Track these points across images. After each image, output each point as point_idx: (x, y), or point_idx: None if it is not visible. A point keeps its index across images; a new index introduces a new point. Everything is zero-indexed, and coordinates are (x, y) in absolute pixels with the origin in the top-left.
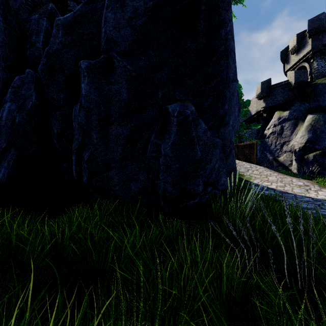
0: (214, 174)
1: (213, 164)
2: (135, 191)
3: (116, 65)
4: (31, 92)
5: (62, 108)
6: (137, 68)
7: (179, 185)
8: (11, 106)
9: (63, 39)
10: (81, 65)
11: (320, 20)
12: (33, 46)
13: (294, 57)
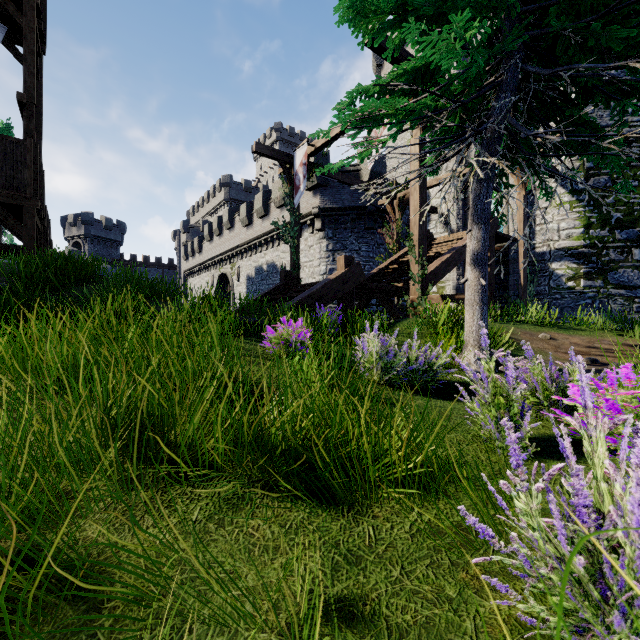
0: None
1: None
2: None
3: None
4: None
5: None
6: None
7: None
8: None
9: None
10: None
11: (90, 217)
12: None
13: (73, 230)
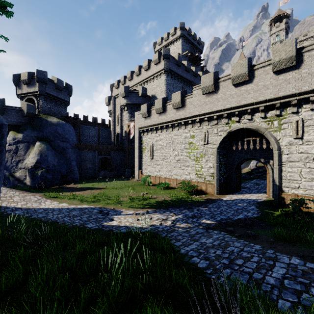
0: None
1: None
2: None
3: None
4: None
5: None
6: None
7: None
8: None
9: None
10: None
11: (44, 75)
12: None
13: (25, 87)
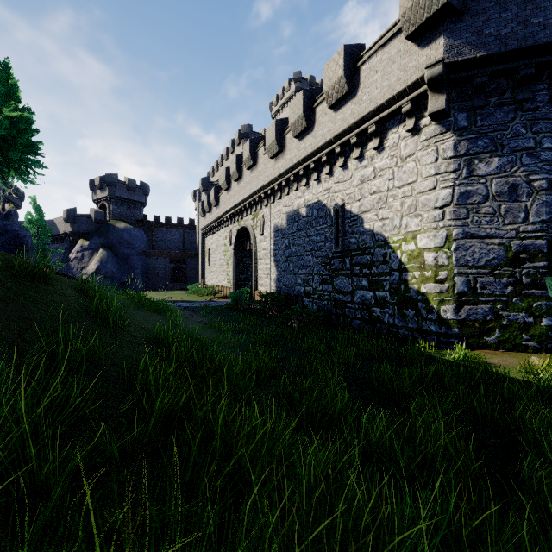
0: None
1: None
2: None
3: None
4: None
5: None
6: None
7: None
8: None
9: None
10: None
11: (113, 178)
12: None
13: (99, 192)
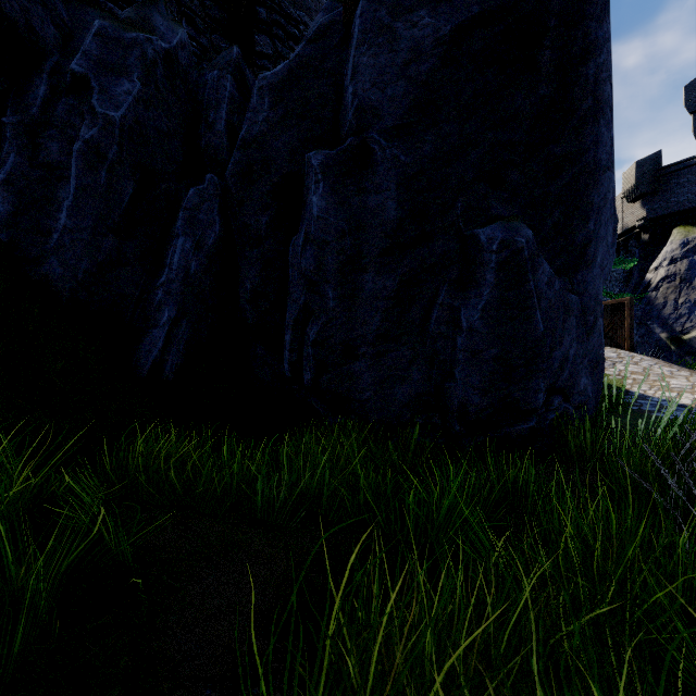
0: (567, 370)
1: (564, 349)
2: (402, 402)
3: (379, 156)
4: (213, 216)
5: (264, 242)
6: (418, 158)
7: (495, 391)
8: (186, 244)
9: (271, 113)
10: (312, 162)
11: None
12: (211, 130)
13: None
